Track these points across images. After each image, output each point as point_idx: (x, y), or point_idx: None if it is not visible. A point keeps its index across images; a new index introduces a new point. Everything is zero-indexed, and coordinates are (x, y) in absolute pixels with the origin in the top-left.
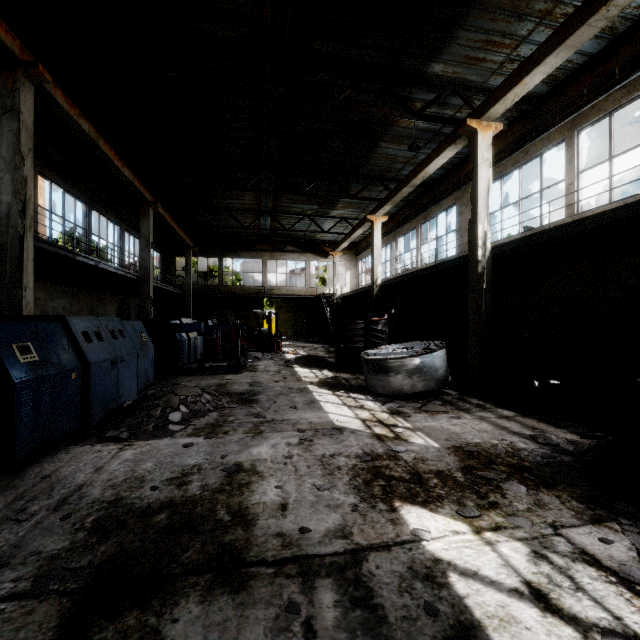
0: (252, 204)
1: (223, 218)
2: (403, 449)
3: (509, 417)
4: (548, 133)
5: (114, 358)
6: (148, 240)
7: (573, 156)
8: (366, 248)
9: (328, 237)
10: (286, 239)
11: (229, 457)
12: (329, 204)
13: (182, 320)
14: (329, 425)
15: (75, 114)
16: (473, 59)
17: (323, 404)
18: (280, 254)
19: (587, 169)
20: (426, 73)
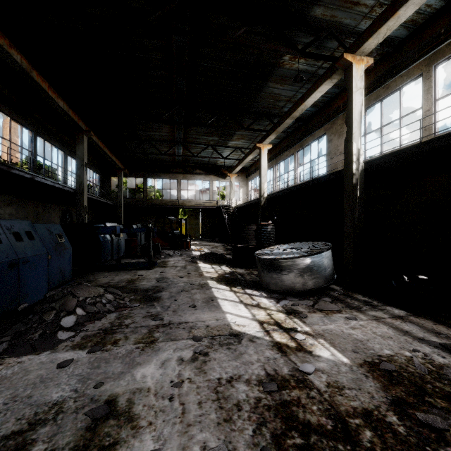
0: (168, 136)
1: (146, 147)
2: (311, 369)
3: (403, 317)
4: (407, 70)
5: (13, 260)
6: (83, 161)
7: (430, 87)
8: (255, 171)
9: (226, 163)
10: (195, 164)
11: (105, 386)
12: (227, 136)
13: (106, 224)
14: (226, 330)
15: (5, 44)
16: (349, 2)
17: (221, 302)
18: (190, 175)
19: (443, 97)
20: (308, 16)
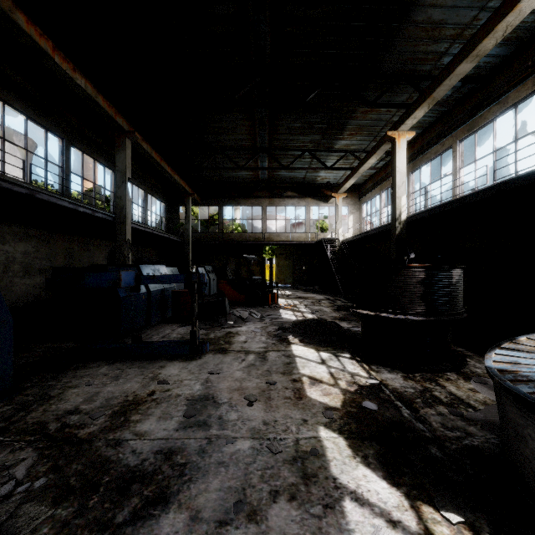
0: (247, 140)
1: (219, 161)
2: None
3: None
4: None
5: None
6: (124, 175)
7: None
8: (373, 188)
9: (329, 179)
10: (285, 185)
11: None
12: (334, 131)
13: (141, 267)
14: None
15: None
16: None
17: None
18: (279, 200)
19: None
20: None
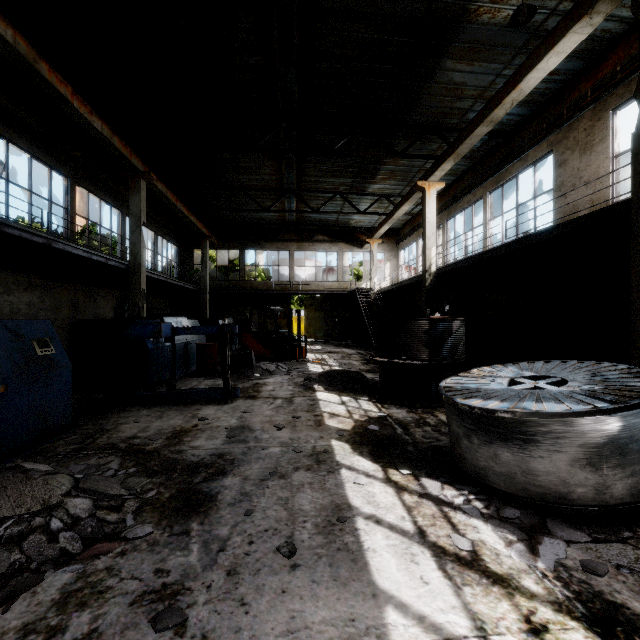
0: (272, 180)
1: (242, 201)
2: None
3: None
4: None
5: None
6: (139, 219)
7: None
8: (410, 234)
9: (364, 223)
10: (315, 227)
11: None
12: (366, 175)
13: (165, 319)
14: None
15: None
16: None
17: (365, 533)
18: (309, 244)
19: None
20: None
